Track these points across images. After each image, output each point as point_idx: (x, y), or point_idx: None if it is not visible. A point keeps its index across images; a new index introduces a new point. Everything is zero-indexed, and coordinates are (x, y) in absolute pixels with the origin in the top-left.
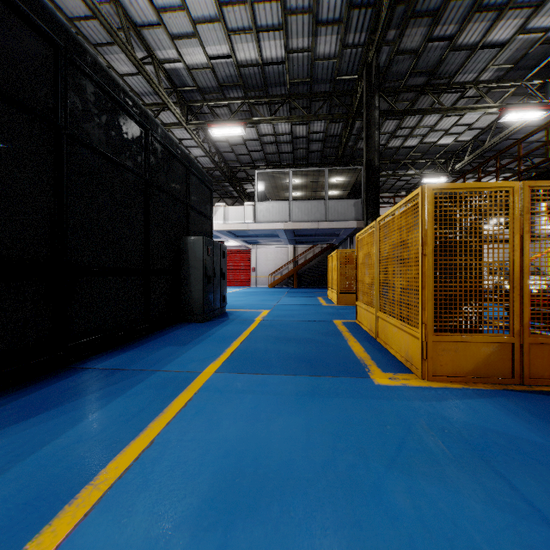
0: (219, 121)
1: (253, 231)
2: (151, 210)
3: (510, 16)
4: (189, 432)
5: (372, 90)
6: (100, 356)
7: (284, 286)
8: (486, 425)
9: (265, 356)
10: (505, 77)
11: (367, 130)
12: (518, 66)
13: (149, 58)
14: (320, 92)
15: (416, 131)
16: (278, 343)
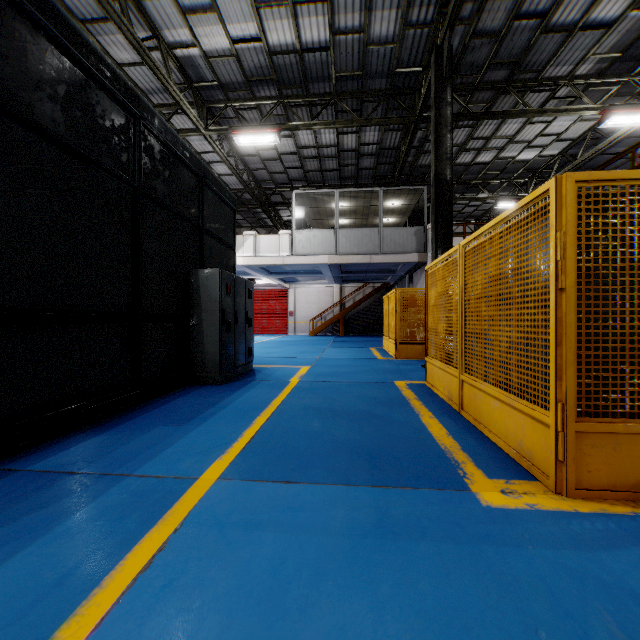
0: (247, 127)
1: (291, 266)
2: (144, 231)
3: None
4: None
5: (443, 81)
6: (51, 444)
7: (329, 334)
8: None
9: (302, 444)
10: (608, 71)
11: (436, 132)
12: (625, 56)
13: (154, 42)
14: (375, 90)
15: (491, 143)
16: (321, 419)
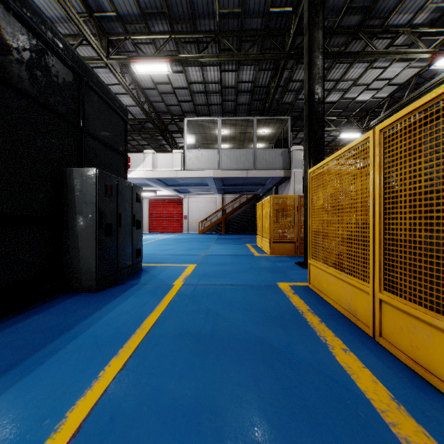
0: (143, 57)
1: (183, 179)
2: None
3: None
4: None
5: (316, 7)
6: None
7: (214, 232)
8: None
9: None
10: (438, 22)
11: (310, 53)
12: None
13: None
14: (251, 30)
15: (339, 85)
16: (201, 362)
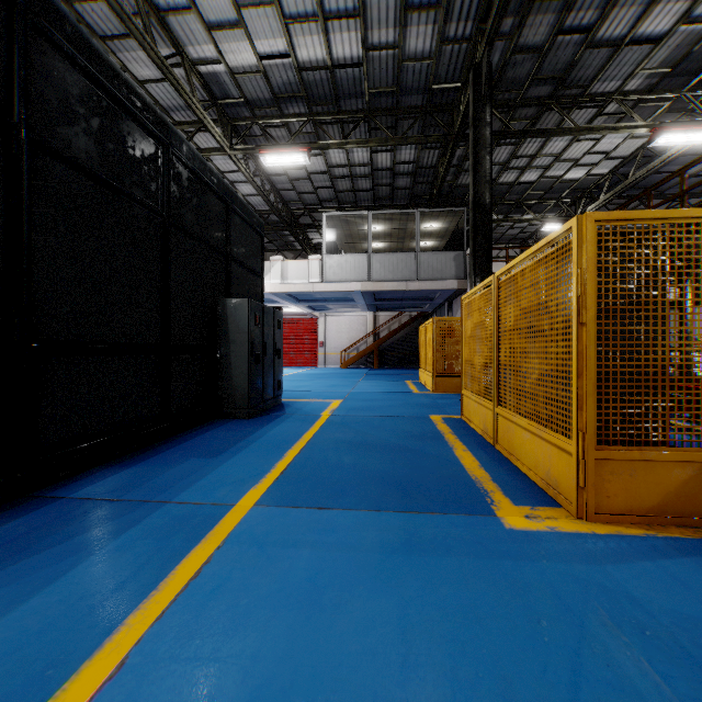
0: (274, 146)
1: (321, 294)
2: (172, 261)
3: None
4: (193, 638)
5: (482, 100)
6: (87, 475)
7: (362, 366)
8: None
9: (334, 475)
10: (659, 86)
11: (475, 154)
12: (677, 71)
13: (178, 58)
14: (410, 106)
15: (536, 162)
16: (353, 452)
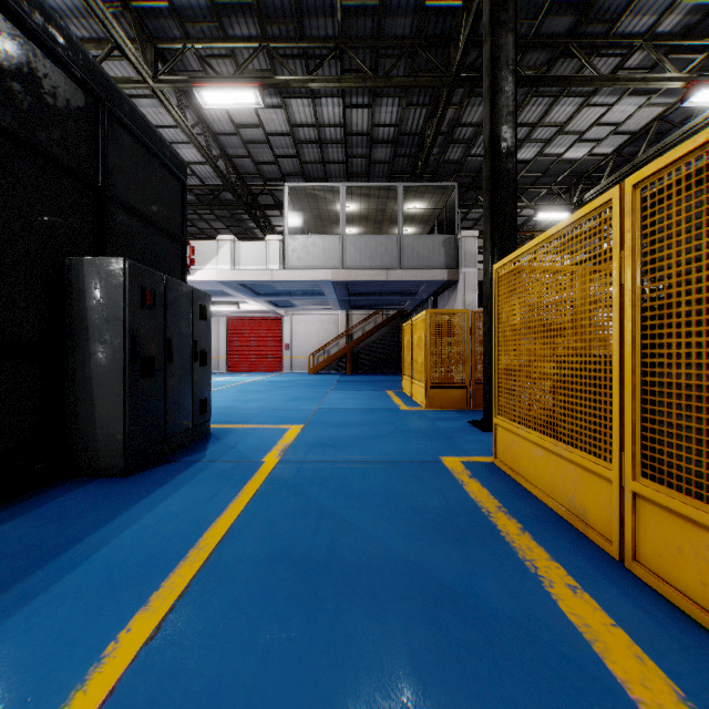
0: (215, 79)
1: (283, 285)
2: None
3: None
4: None
5: None
6: None
7: (333, 371)
8: None
9: None
10: (696, 30)
11: (493, 73)
12: None
13: None
14: (395, 37)
15: (536, 133)
16: (306, 620)
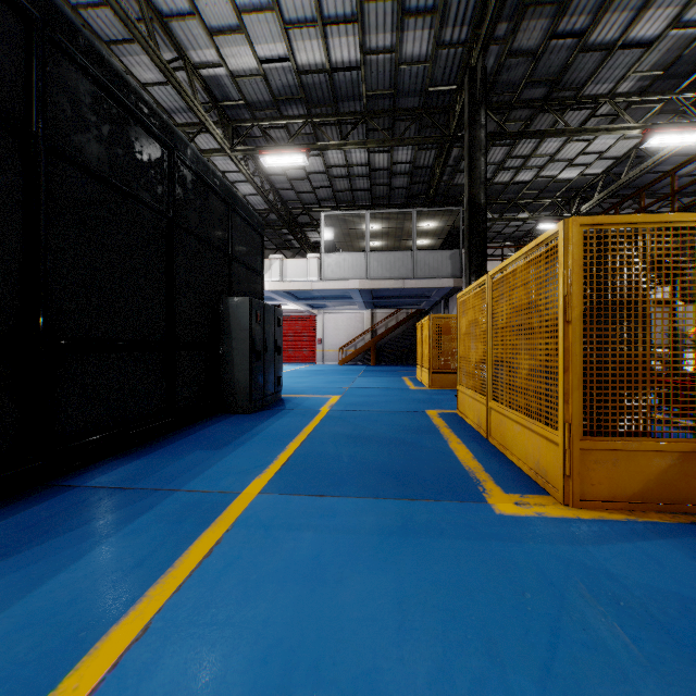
0: (274, 147)
1: (319, 292)
2: (177, 261)
3: (661, 4)
4: (209, 607)
5: (477, 103)
6: (99, 466)
7: (359, 363)
8: (683, 592)
9: (334, 465)
10: (650, 89)
11: (470, 156)
12: (668, 73)
13: (180, 62)
14: (407, 108)
15: (531, 162)
16: (352, 445)
